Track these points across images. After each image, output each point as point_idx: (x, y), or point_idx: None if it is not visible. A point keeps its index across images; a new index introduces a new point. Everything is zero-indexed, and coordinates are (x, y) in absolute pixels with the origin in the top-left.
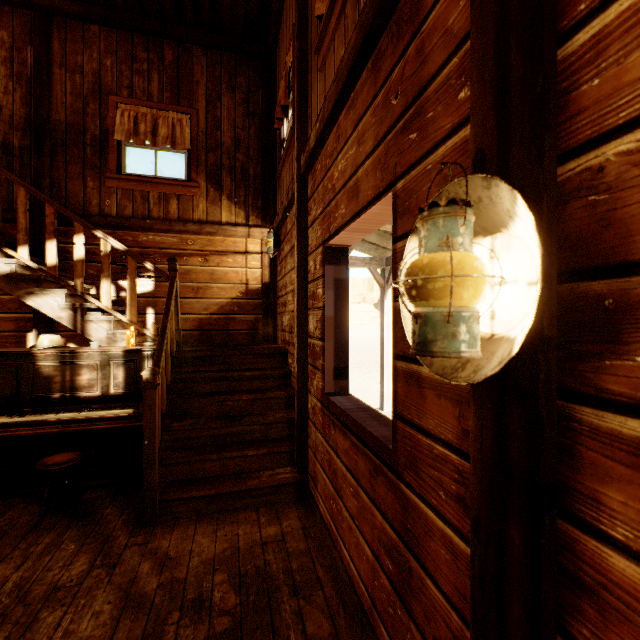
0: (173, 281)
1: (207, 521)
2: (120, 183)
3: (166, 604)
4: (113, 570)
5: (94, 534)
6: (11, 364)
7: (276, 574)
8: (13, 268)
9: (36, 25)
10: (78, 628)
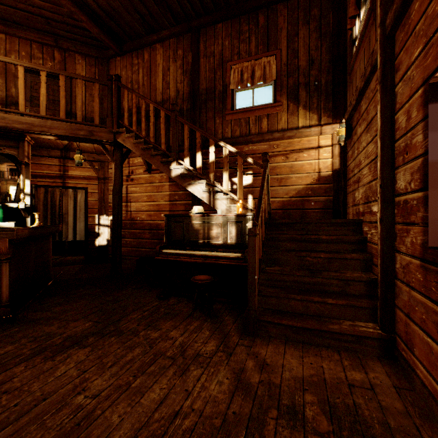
0: (265, 168)
1: (293, 346)
2: (233, 116)
3: (266, 399)
4: (229, 357)
5: (219, 329)
6: (181, 221)
7: (369, 421)
8: (182, 171)
9: (193, 39)
10: (209, 386)
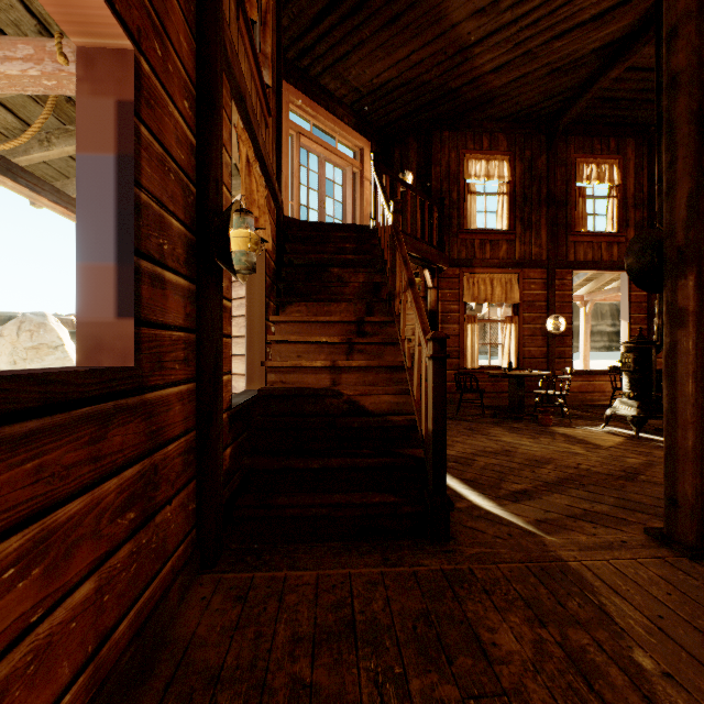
0: None
1: None
2: None
3: None
4: None
5: None
6: None
7: None
8: None
9: None
10: None
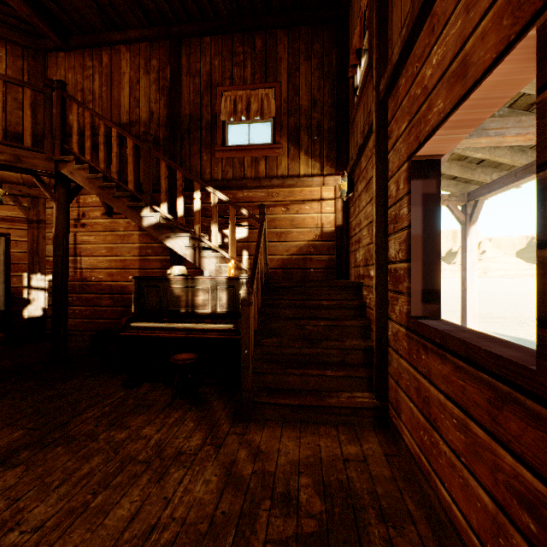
0: (262, 223)
1: (291, 427)
2: (224, 154)
3: (259, 490)
4: (218, 449)
5: (206, 418)
6: (156, 286)
7: (360, 493)
8: (158, 219)
9: (172, 49)
10: (194, 488)
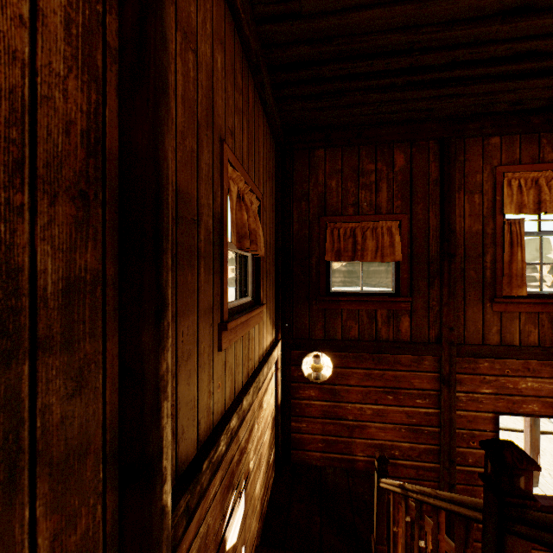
0: None
1: None
2: (231, 335)
3: None
4: None
5: None
6: None
7: None
8: None
9: None
10: None
